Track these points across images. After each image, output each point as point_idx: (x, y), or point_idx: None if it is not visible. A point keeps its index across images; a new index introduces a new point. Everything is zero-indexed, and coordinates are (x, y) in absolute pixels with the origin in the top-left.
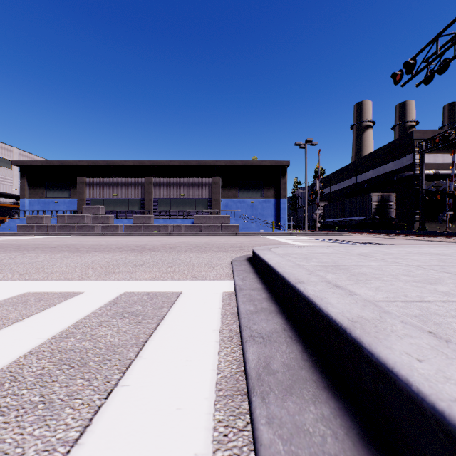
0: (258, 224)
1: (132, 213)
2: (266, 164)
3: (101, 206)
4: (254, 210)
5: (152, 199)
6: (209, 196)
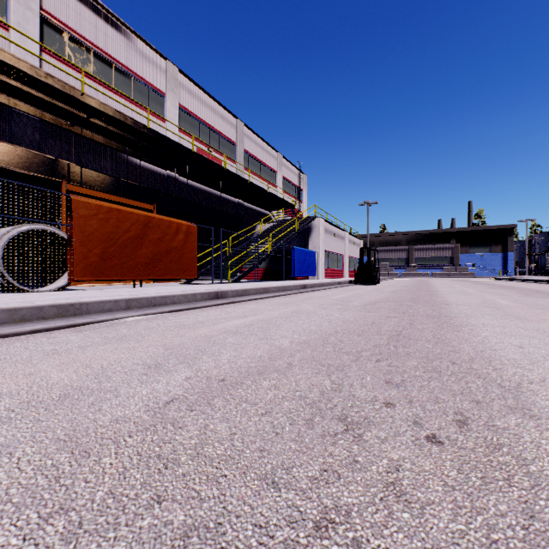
0: (487, 271)
1: (403, 266)
2: (494, 228)
3: (388, 263)
4: (483, 261)
5: (413, 258)
6: (451, 255)
